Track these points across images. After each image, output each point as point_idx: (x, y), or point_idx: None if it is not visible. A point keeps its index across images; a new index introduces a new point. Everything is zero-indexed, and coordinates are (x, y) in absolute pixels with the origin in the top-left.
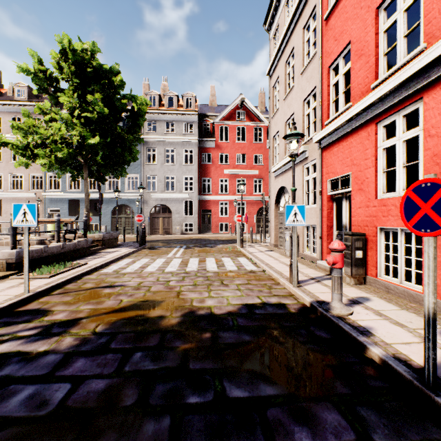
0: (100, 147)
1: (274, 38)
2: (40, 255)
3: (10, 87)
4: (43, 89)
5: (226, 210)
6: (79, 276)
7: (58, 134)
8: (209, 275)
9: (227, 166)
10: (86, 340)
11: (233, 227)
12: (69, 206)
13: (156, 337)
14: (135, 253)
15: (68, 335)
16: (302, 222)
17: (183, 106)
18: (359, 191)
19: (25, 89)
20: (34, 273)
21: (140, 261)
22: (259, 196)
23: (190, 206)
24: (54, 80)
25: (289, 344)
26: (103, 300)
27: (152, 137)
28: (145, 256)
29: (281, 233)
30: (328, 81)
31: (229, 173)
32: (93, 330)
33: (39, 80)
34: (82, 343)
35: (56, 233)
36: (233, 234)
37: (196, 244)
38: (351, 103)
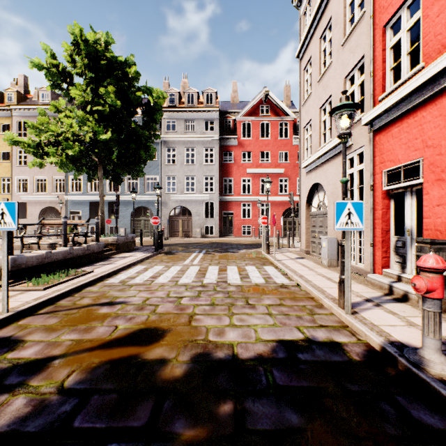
0: (113, 144)
1: (305, 15)
2: (41, 262)
3: (36, 92)
4: (56, 85)
5: (248, 212)
6: (79, 288)
7: (70, 131)
8: (230, 290)
9: (249, 165)
10: (42, 406)
11: (256, 229)
12: (90, 208)
13: (147, 405)
14: (149, 259)
15: (22, 393)
16: (359, 226)
17: (203, 103)
18: (437, 183)
19: (49, 93)
20: (31, 283)
21: (153, 269)
22: (285, 196)
23: (211, 208)
24: (67, 76)
25: (372, 441)
26: (93, 325)
27: (172, 136)
28: (160, 263)
29: (314, 238)
30: (383, 44)
31: (252, 172)
32: (61, 383)
33: (52, 75)
34: (34, 412)
35: (63, 236)
36: (257, 238)
37: (217, 249)
38: (422, 64)
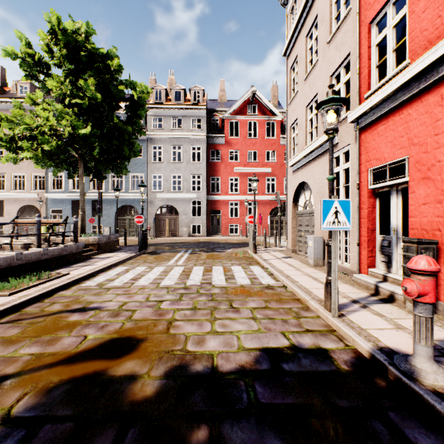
0: (93, 139)
1: (292, 13)
2: (10, 264)
3: (14, 85)
4: (32, 76)
5: (236, 211)
6: (50, 292)
7: (47, 125)
8: (214, 292)
9: (237, 164)
10: None
11: (244, 228)
12: (72, 207)
13: (107, 436)
14: (132, 260)
15: None
16: (346, 225)
17: (191, 100)
18: (423, 181)
19: (28, 86)
20: None
21: (135, 270)
22: (272, 195)
23: (198, 207)
24: (44, 66)
25: None
26: (60, 335)
27: (158, 133)
28: (143, 263)
29: (300, 237)
30: (369, 41)
31: (240, 171)
32: (7, 410)
33: (28, 65)
34: None
35: (36, 236)
36: (244, 237)
37: (203, 249)
38: (408, 60)
